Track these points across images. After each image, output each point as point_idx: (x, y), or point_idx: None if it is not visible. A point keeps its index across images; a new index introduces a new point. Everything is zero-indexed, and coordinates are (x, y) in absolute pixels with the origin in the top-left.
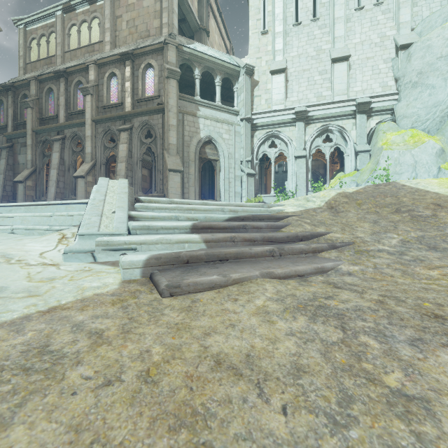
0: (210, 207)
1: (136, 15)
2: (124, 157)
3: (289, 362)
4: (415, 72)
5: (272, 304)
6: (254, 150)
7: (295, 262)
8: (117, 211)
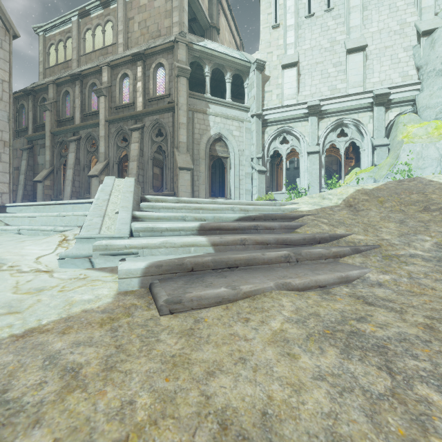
0: (219, 206)
1: (147, 15)
2: (135, 156)
3: (322, 430)
4: (439, 59)
5: (292, 328)
6: (265, 147)
7: (314, 270)
8: (120, 211)
